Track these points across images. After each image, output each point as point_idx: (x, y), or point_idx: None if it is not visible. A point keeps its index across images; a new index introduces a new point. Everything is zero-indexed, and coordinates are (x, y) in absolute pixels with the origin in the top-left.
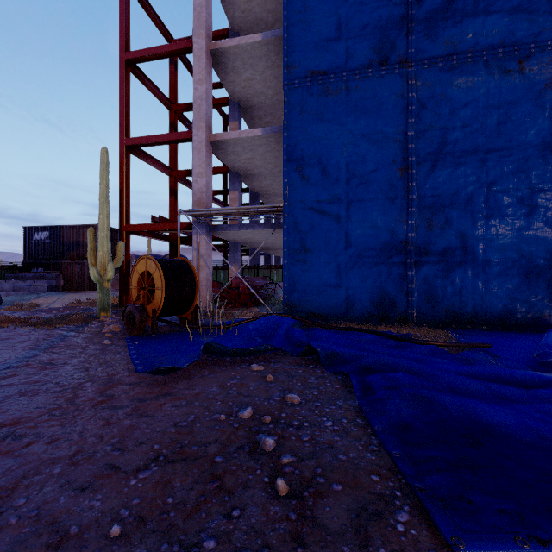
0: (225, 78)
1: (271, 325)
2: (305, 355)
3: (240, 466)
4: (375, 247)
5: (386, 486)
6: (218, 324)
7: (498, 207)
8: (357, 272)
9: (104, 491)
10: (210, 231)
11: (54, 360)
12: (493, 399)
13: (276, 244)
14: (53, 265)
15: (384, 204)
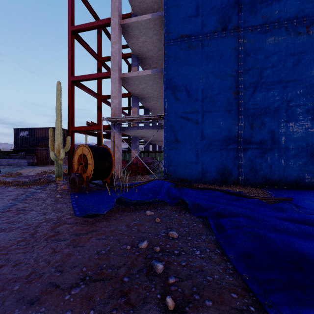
0: (129, 41)
1: (157, 186)
2: (179, 205)
3: (140, 284)
4: (219, 139)
5: (243, 303)
6: (125, 185)
7: (293, 115)
8: (208, 154)
9: (47, 304)
10: (121, 130)
11: (26, 207)
12: (303, 236)
13: (159, 138)
14: (31, 150)
15: (224, 114)
